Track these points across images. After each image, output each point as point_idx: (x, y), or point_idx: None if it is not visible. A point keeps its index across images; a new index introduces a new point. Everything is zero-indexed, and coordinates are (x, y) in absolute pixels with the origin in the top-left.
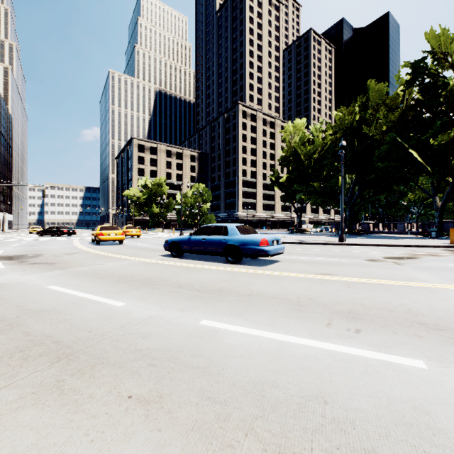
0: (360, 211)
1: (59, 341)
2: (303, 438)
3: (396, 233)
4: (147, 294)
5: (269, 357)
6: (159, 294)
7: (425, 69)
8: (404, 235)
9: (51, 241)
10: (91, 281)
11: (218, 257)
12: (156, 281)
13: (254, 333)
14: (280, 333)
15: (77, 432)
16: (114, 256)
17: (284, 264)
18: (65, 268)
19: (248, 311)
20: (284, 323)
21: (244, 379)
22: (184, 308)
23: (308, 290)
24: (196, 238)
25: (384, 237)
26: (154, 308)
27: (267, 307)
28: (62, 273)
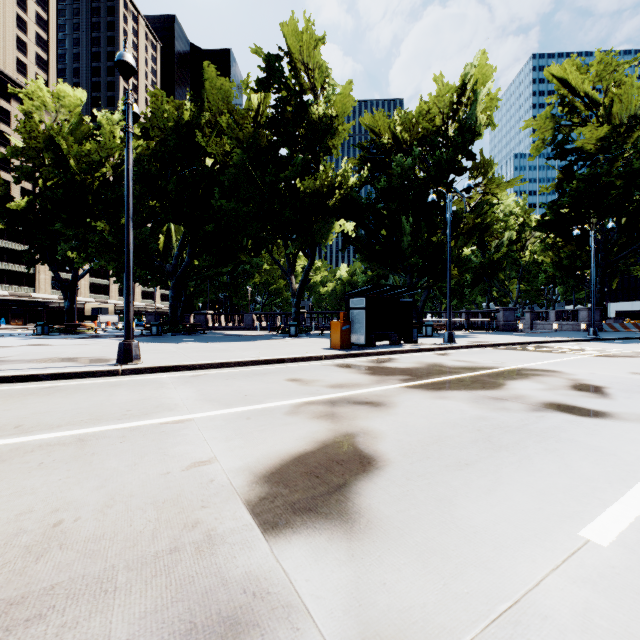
0: (196, 295)
1: None
2: None
3: (244, 328)
4: None
5: None
6: None
7: (283, 75)
8: (254, 331)
9: None
10: None
11: None
12: None
13: None
14: None
15: None
16: None
17: None
18: None
19: None
20: None
21: None
22: None
23: None
24: None
25: (230, 337)
26: None
27: None
28: None
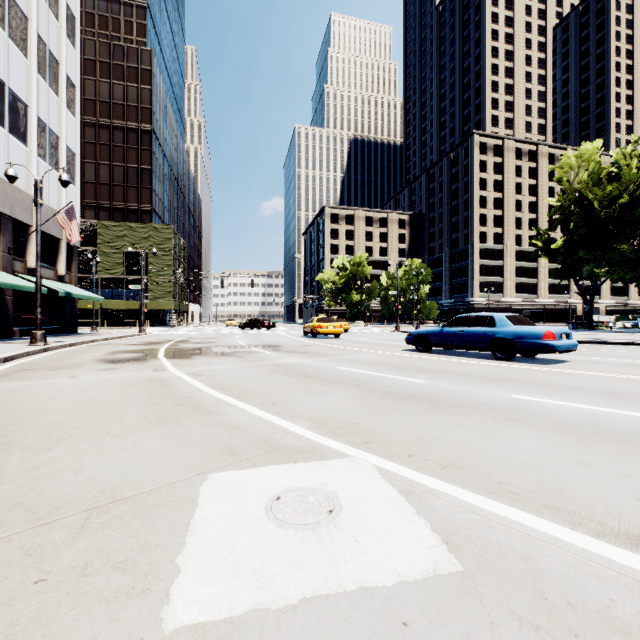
0: None
1: (406, 394)
2: (637, 440)
3: None
4: (435, 377)
5: (595, 416)
6: (447, 378)
7: None
8: None
9: (262, 334)
10: (367, 366)
11: (477, 354)
12: (430, 370)
13: (571, 405)
14: (599, 407)
15: (479, 422)
16: (352, 349)
17: (579, 365)
18: (324, 356)
19: (555, 394)
20: (600, 403)
21: (577, 421)
22: (485, 388)
23: (625, 386)
24: (450, 330)
25: None
26: (456, 386)
27: (576, 393)
28: (330, 359)
